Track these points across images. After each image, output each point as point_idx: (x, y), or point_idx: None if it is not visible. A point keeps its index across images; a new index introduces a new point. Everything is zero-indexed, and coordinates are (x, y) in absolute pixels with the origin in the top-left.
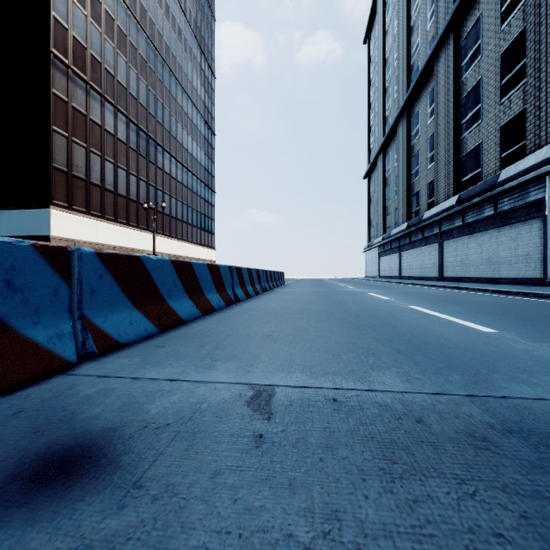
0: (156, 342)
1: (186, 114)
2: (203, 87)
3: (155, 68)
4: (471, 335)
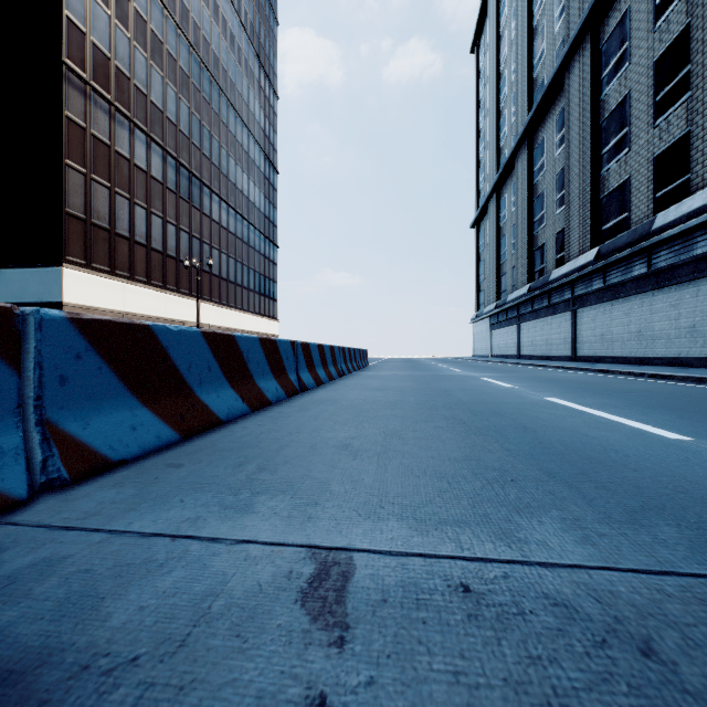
0: (172, 457)
1: (240, 146)
2: (262, 110)
3: (200, 85)
4: (653, 445)
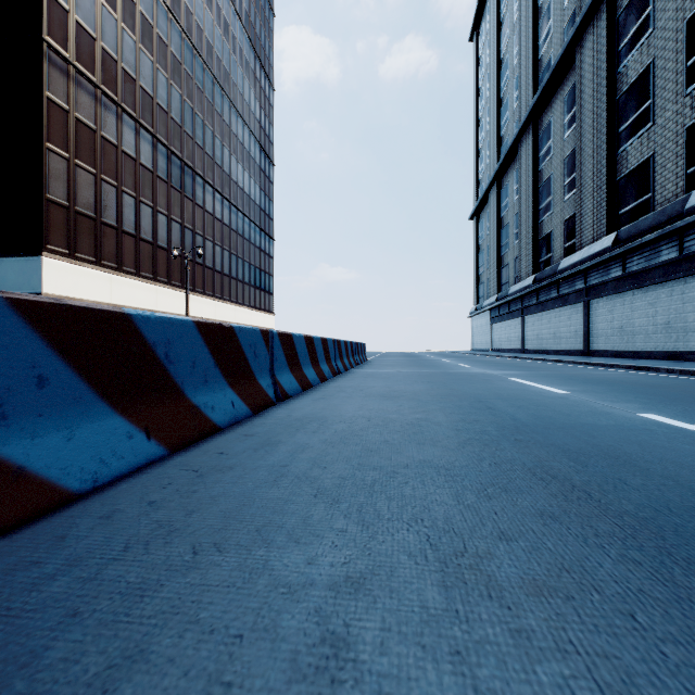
0: None
1: (235, 136)
2: (258, 101)
3: (192, 72)
4: None
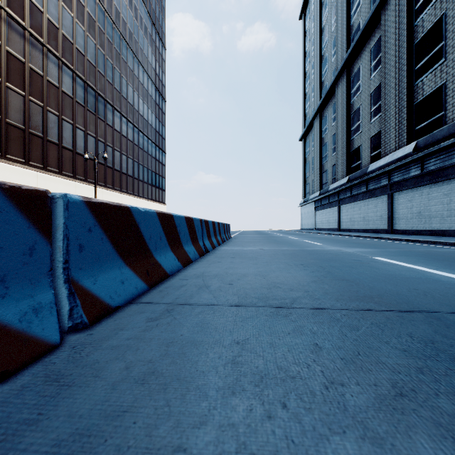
0: None
1: (137, 78)
2: (154, 56)
3: (104, 29)
4: None
